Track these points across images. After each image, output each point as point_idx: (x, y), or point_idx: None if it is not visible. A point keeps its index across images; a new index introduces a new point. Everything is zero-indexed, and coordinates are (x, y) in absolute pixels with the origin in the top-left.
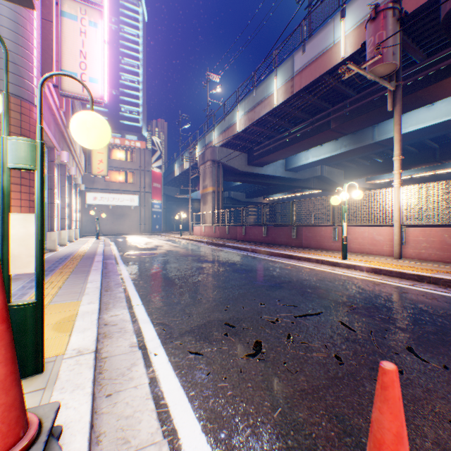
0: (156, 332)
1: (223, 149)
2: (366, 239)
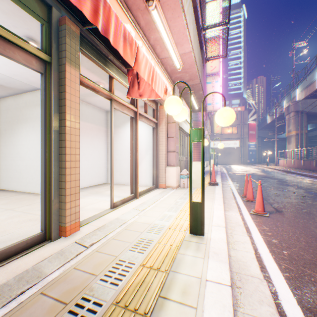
0: (233, 185)
1: (305, 100)
2: None
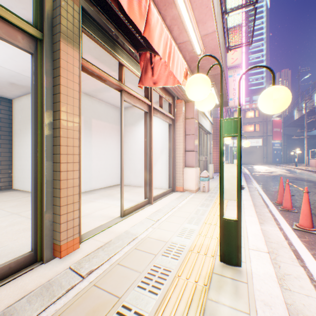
0: (261, 189)
1: None
2: None
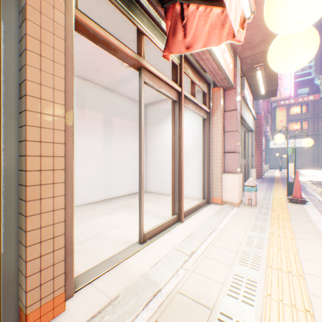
0: None
1: None
2: None
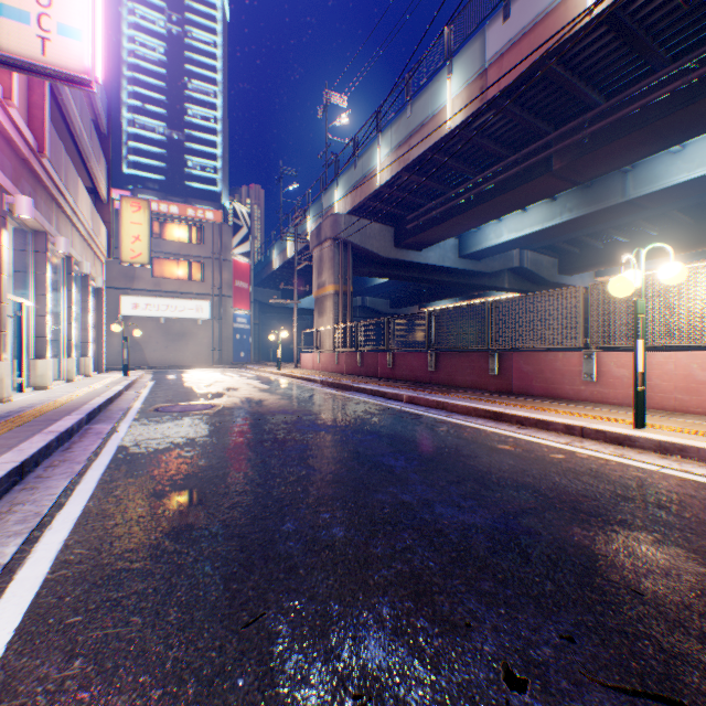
0: None
1: (353, 218)
2: (672, 378)
